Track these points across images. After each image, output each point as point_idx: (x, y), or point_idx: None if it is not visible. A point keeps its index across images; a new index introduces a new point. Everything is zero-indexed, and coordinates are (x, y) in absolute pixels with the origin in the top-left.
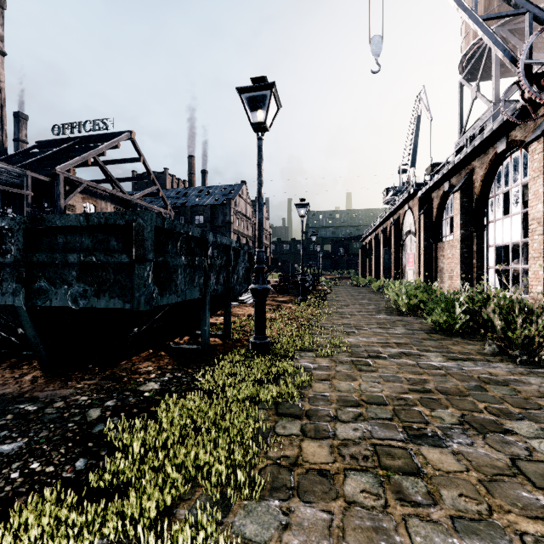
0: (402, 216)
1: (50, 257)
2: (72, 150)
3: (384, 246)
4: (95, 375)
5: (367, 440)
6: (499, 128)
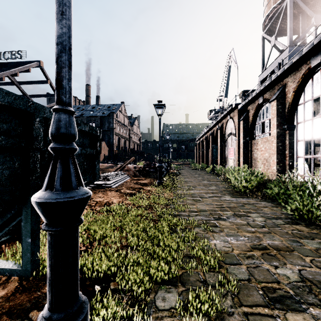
0: (225, 123)
1: None
2: None
3: (212, 143)
4: None
5: None
6: (319, 43)
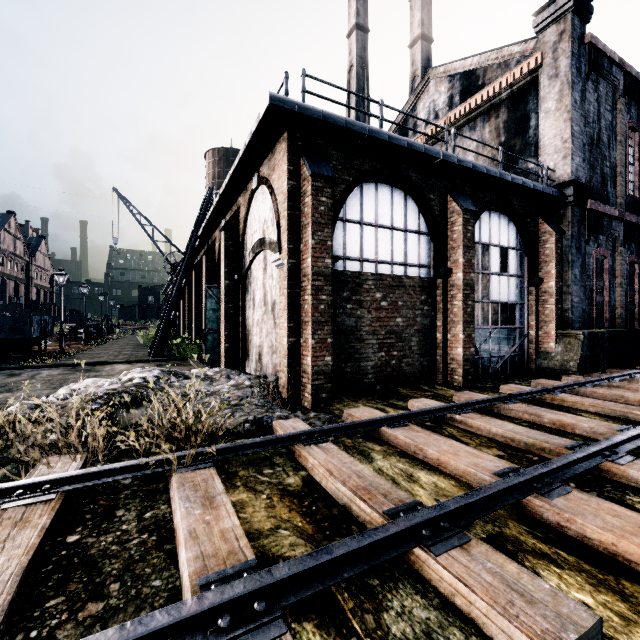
0: None
1: None
2: None
3: None
4: (6, 357)
5: (89, 358)
6: None
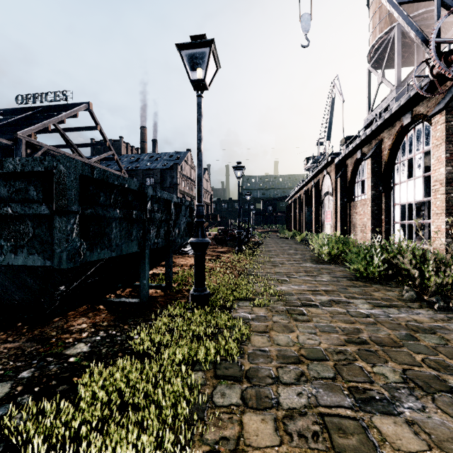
0: (321, 179)
1: None
2: (34, 118)
3: (306, 204)
4: (21, 335)
5: (314, 409)
6: (405, 104)
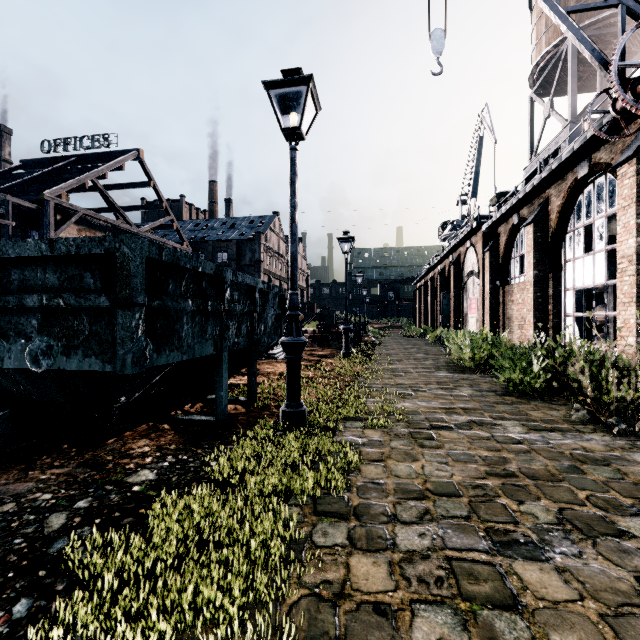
0: (463, 254)
1: (0, 299)
2: (66, 172)
3: (442, 289)
4: (69, 460)
5: (439, 552)
6: (581, 149)
